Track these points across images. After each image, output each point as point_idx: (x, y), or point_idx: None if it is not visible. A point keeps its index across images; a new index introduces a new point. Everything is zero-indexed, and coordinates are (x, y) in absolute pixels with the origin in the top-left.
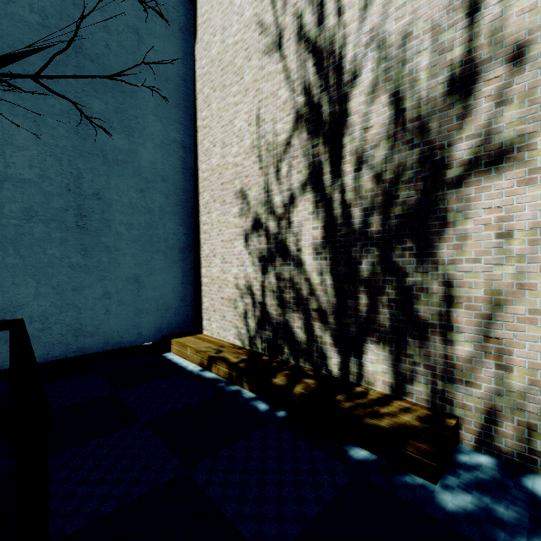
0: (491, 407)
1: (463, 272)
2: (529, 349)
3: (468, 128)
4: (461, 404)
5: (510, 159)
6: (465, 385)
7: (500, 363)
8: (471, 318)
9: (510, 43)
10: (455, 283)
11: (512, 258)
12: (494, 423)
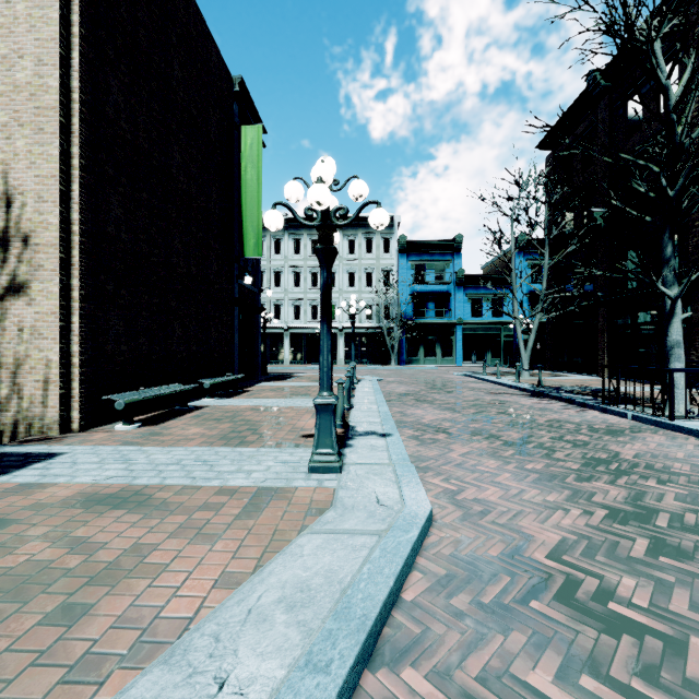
0: (16, 420)
1: (5, 349)
2: (30, 387)
3: (7, 270)
4: (4, 423)
5: (24, 291)
6: (5, 412)
7: (20, 396)
8: (8, 374)
9: (24, 233)
10: (1, 355)
11: (24, 342)
12: (17, 428)
